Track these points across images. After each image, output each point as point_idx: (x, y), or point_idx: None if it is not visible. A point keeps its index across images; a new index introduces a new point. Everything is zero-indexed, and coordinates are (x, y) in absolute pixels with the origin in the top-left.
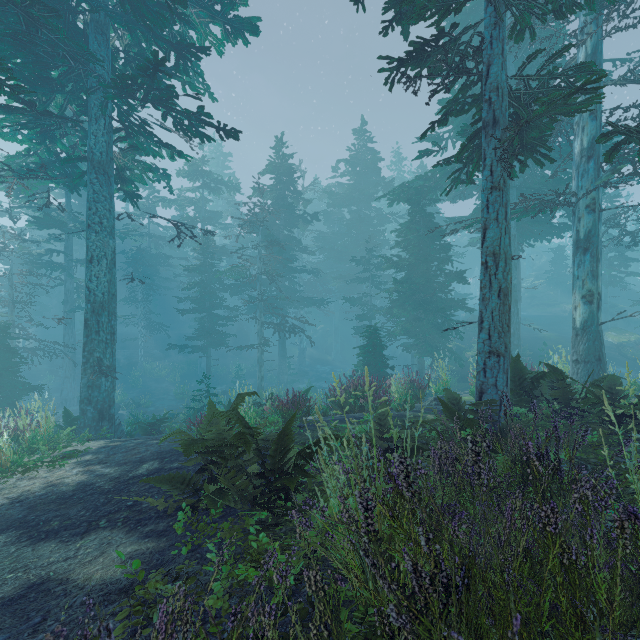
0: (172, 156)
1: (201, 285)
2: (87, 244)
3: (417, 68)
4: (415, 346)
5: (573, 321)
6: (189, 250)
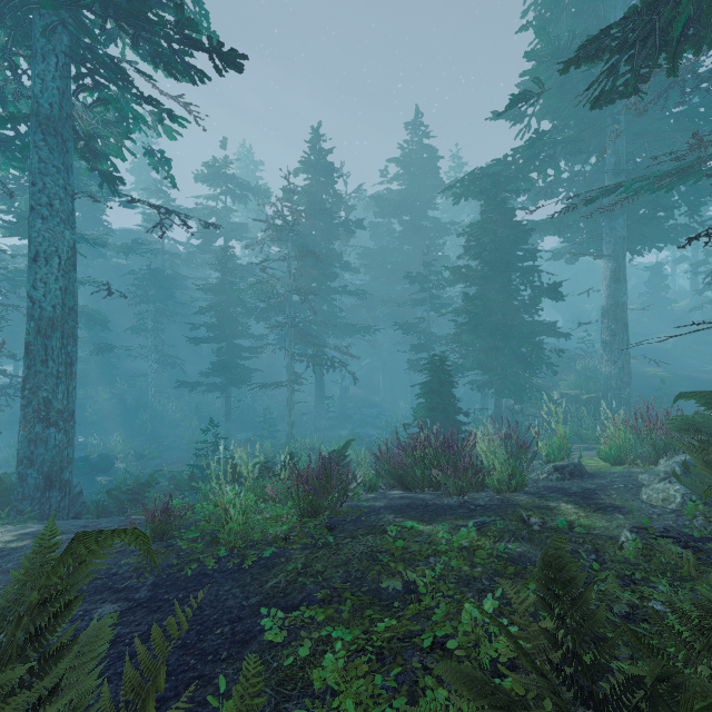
0: (160, 119)
1: (219, 308)
2: (29, 234)
3: None
4: (489, 384)
5: None
6: (215, 274)
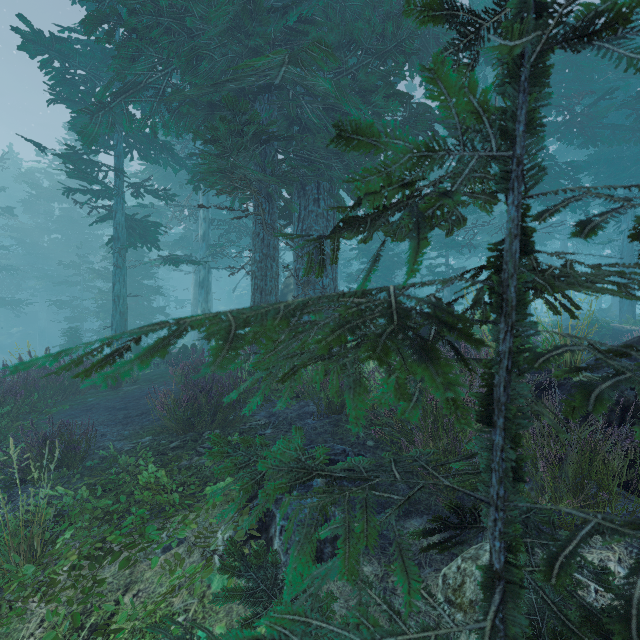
0: None
1: None
2: None
3: (84, 193)
4: None
5: None
6: None
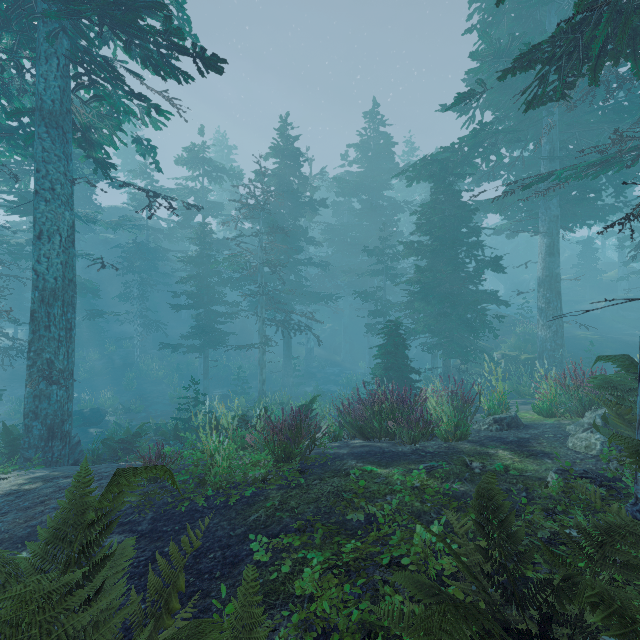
0: (148, 113)
1: (197, 278)
2: (34, 215)
3: None
4: (439, 346)
5: None
6: (193, 247)
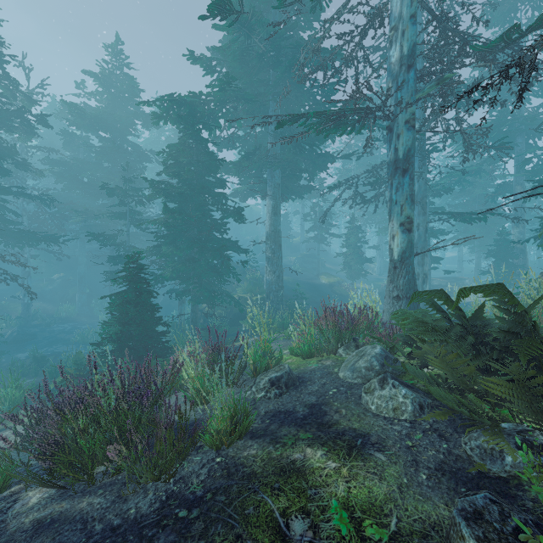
0: None
1: None
2: None
3: None
4: (187, 292)
5: (391, 252)
6: None
